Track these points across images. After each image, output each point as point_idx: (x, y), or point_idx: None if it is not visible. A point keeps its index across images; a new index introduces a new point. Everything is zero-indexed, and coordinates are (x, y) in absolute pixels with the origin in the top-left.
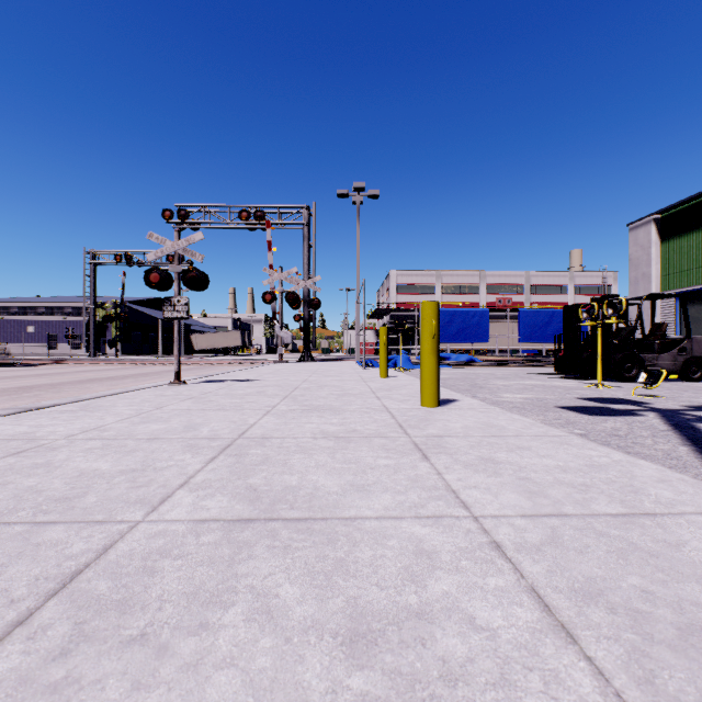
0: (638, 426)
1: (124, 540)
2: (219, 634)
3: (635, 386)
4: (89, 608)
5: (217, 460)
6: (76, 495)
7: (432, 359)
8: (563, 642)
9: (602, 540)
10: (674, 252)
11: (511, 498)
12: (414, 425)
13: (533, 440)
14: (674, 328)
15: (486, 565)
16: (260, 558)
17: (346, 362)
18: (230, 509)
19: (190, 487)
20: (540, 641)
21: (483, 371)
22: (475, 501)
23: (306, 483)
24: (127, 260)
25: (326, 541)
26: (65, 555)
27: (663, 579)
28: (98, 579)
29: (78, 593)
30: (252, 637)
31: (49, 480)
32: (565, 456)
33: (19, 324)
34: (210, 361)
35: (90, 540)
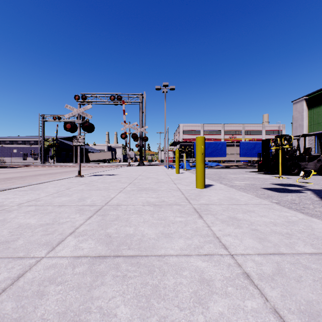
0: (304, 198)
1: (31, 270)
2: None
3: (297, 178)
4: None
5: (92, 218)
6: (12, 239)
7: (201, 165)
8: None
9: (308, 271)
10: (314, 114)
11: (250, 242)
12: (193, 198)
13: (255, 206)
14: (314, 150)
15: (243, 290)
16: (108, 285)
17: (159, 166)
18: (95, 249)
19: (75, 234)
20: None
21: (223, 170)
22: (230, 244)
23: (138, 232)
24: (59, 119)
25: (147, 272)
26: None
27: None
28: (7, 301)
29: None
30: None
31: (1, 230)
32: (273, 216)
33: (9, 148)
34: (96, 165)
35: (11, 270)
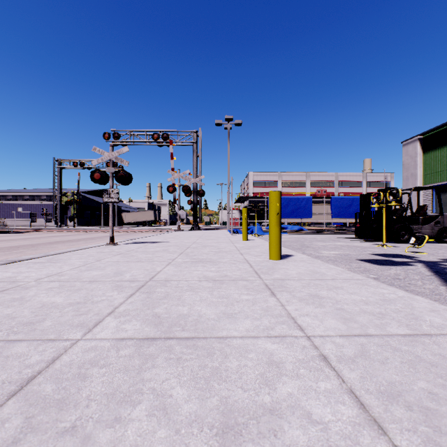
0: (412, 272)
1: (67, 353)
2: (128, 426)
3: (407, 246)
4: (37, 405)
5: (134, 295)
6: (37, 320)
7: (277, 228)
8: (376, 433)
9: (397, 353)
10: (431, 160)
11: (332, 323)
12: (265, 272)
13: (344, 282)
14: (431, 209)
15: (317, 372)
16: (160, 367)
17: (220, 230)
18: (141, 331)
19: (115, 315)
20: (359, 432)
21: (308, 236)
22: (307, 325)
23: (193, 312)
24: (81, 165)
25: (206, 354)
26: (25, 364)
27: (442, 383)
28: (46, 383)
29: (30, 394)
30: (152, 429)
31: (21, 310)
32: (366, 293)
33: (12, 206)
34: (133, 230)
35: (43, 353)
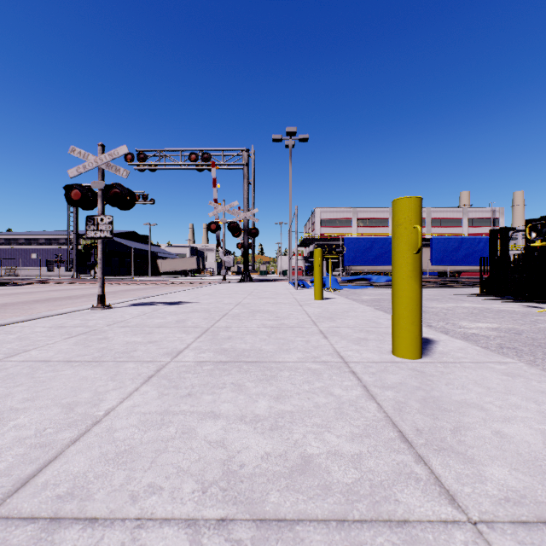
0: None
1: None
2: None
3: None
4: None
5: None
6: None
7: (414, 285)
8: None
9: None
10: None
11: None
12: (428, 430)
13: None
14: None
15: None
16: None
17: (279, 282)
18: None
19: None
20: None
21: None
22: None
23: None
24: None
25: None
26: None
27: None
28: None
29: None
30: None
31: None
32: None
33: (25, 252)
34: (165, 281)
35: None
